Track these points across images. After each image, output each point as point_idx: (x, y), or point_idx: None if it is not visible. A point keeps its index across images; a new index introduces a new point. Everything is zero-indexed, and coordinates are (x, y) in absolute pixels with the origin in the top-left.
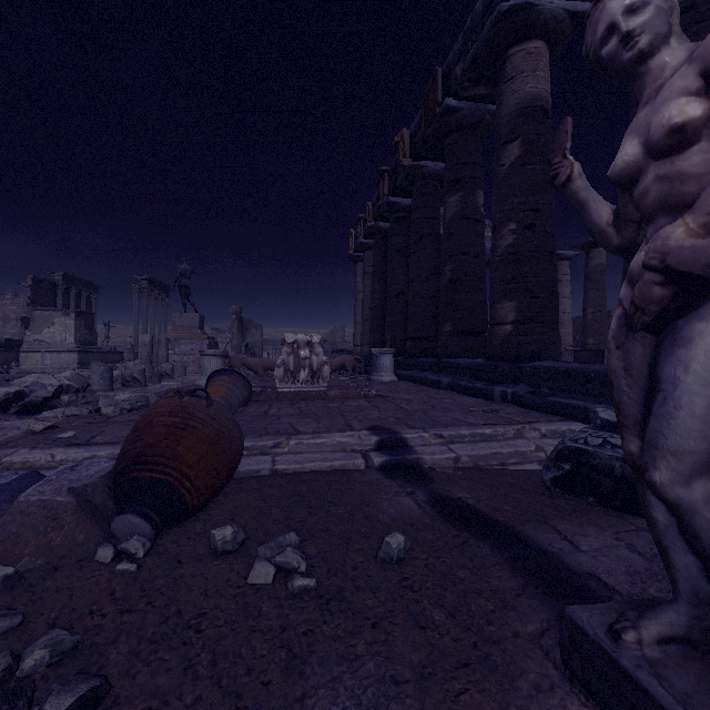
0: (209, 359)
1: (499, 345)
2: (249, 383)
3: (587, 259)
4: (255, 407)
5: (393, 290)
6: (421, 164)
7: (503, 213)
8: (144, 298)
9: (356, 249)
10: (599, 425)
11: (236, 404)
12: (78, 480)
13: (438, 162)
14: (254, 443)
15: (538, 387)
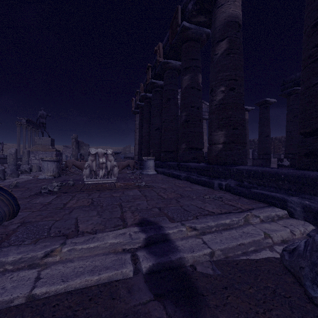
0: (46, 163)
1: (215, 156)
2: (13, 197)
3: None
4: (61, 199)
5: (154, 127)
6: (168, 61)
7: (217, 81)
8: (24, 130)
9: (135, 107)
10: None
11: None
12: None
13: (177, 61)
14: (22, 255)
15: (241, 181)
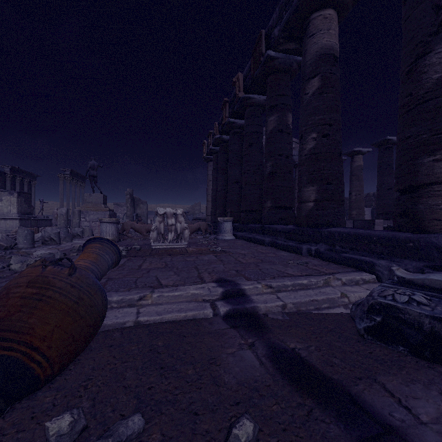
0: (105, 225)
1: (305, 216)
2: (118, 248)
3: (352, 161)
4: (133, 262)
5: (232, 179)
6: (250, 96)
7: (307, 126)
8: (67, 184)
9: (208, 153)
10: (396, 281)
11: (105, 267)
12: None
13: (261, 95)
14: (123, 297)
15: (333, 246)
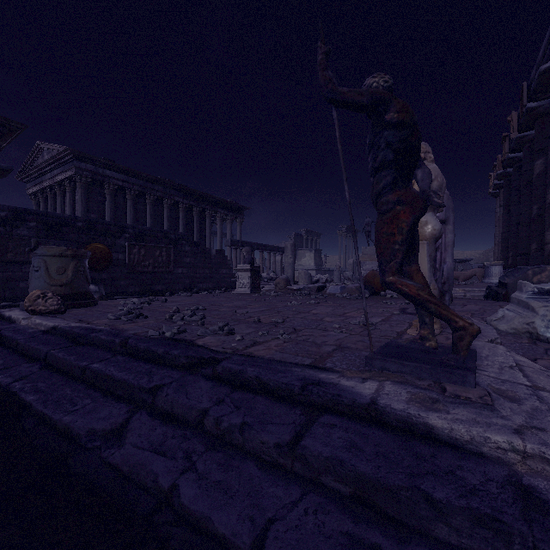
0: None
1: (546, 256)
2: None
3: None
4: None
5: (514, 220)
6: (525, 134)
7: (549, 179)
8: (344, 239)
9: (492, 188)
10: None
11: None
12: (355, 285)
13: None
14: None
15: None
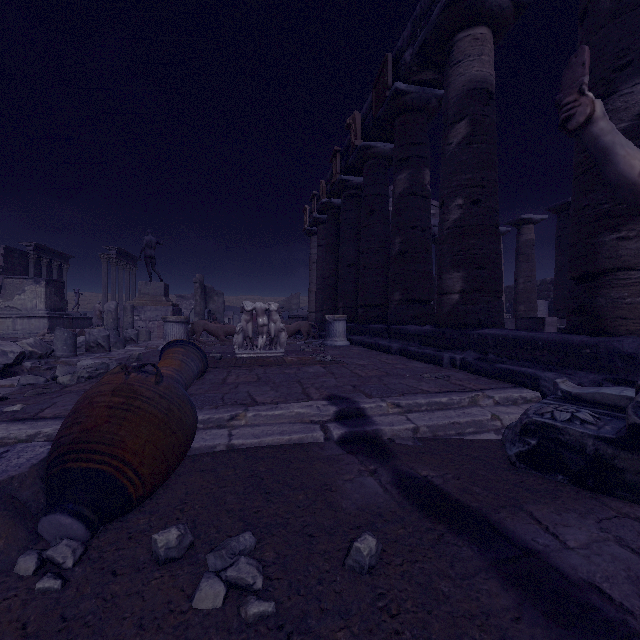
0: (171, 326)
1: (447, 313)
2: (204, 354)
3: (518, 234)
4: (214, 374)
5: (345, 261)
6: (371, 145)
7: (450, 189)
8: (113, 268)
9: (311, 223)
10: (560, 397)
11: (191, 377)
12: (3, 472)
13: (387, 143)
14: (210, 415)
15: (486, 354)
